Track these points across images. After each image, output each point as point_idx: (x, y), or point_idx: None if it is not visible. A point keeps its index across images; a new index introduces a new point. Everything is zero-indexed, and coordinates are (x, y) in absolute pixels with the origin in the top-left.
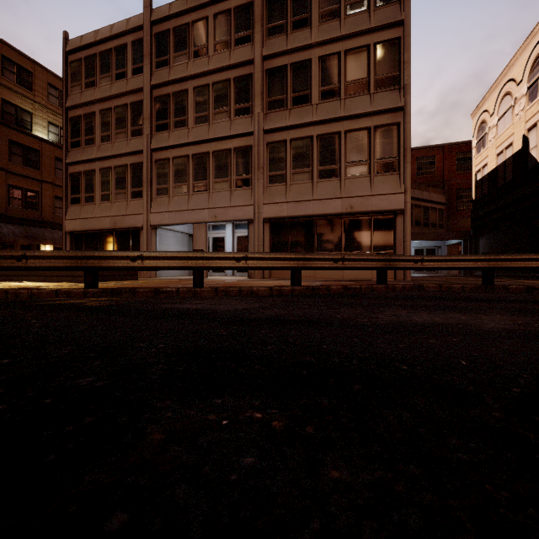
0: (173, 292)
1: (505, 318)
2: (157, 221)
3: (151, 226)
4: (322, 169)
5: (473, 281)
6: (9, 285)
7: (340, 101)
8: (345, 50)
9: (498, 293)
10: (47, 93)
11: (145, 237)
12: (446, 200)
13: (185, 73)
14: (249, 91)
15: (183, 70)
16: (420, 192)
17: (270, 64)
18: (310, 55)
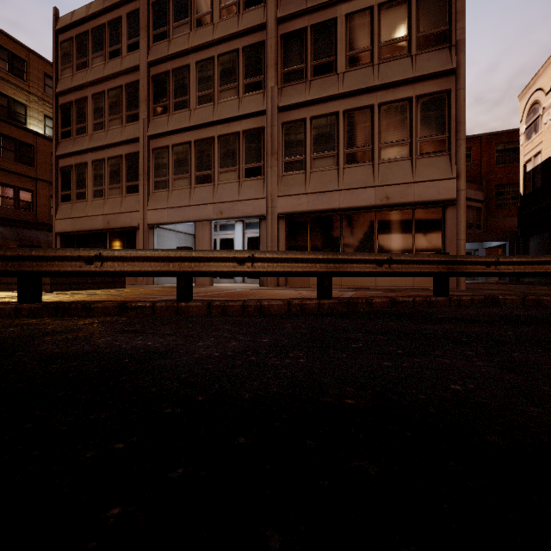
0: (147, 308)
1: None
2: (154, 219)
3: (148, 226)
4: (351, 152)
5: None
6: None
7: (373, 67)
8: (379, 3)
9: None
10: (43, 84)
11: (141, 238)
12: (484, 197)
13: (186, 45)
14: (261, 62)
15: (184, 42)
16: None
17: (286, 28)
18: (335, 13)
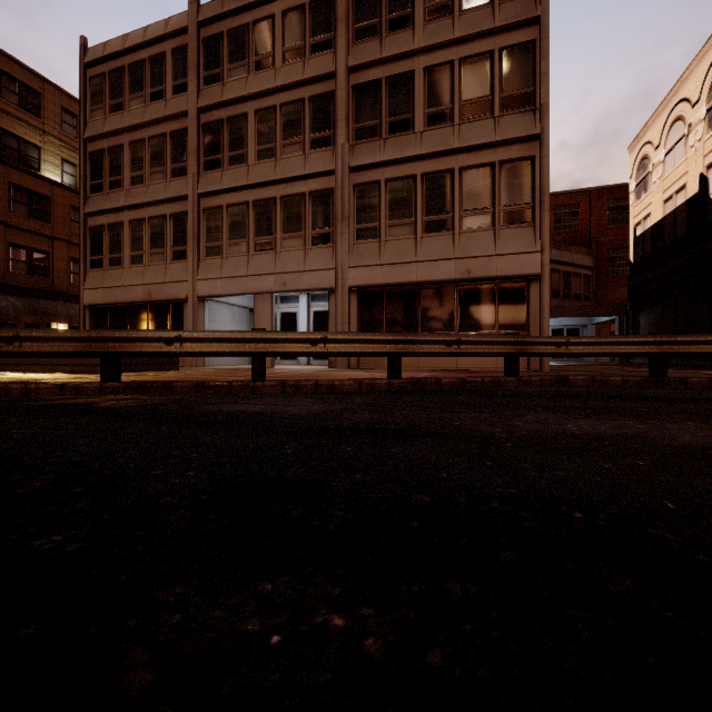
0: (224, 387)
1: (702, 427)
2: (205, 290)
3: (197, 298)
4: (429, 220)
5: (636, 372)
6: (1, 377)
7: (453, 127)
8: (460, 58)
9: (675, 389)
10: (61, 121)
11: (190, 313)
12: (594, 262)
13: (244, 91)
14: (330, 115)
15: (240, 87)
16: (559, 252)
17: (358, 78)
18: (412, 65)
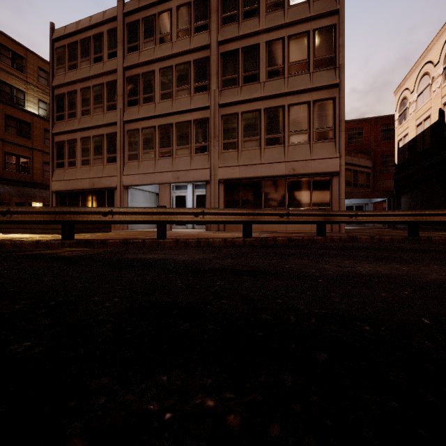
0: (140, 243)
1: (444, 269)
2: (128, 182)
3: (123, 187)
4: (269, 137)
5: (399, 233)
6: None
7: (284, 79)
8: (288, 35)
9: (425, 244)
10: (37, 75)
11: (118, 196)
12: (372, 164)
13: (152, 57)
14: (207, 71)
15: (150, 54)
16: (350, 158)
17: (224, 48)
18: (258, 40)
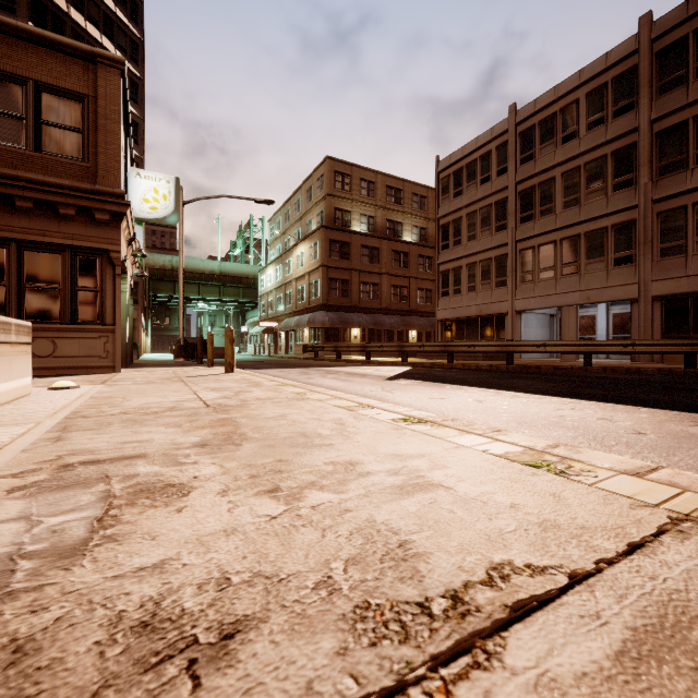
0: (568, 369)
1: None
2: (521, 306)
3: (515, 312)
4: None
5: None
6: (444, 361)
7: None
8: None
9: None
10: (411, 202)
11: (509, 322)
12: None
13: (552, 162)
14: (632, 161)
15: (549, 160)
16: None
17: (662, 125)
18: None
